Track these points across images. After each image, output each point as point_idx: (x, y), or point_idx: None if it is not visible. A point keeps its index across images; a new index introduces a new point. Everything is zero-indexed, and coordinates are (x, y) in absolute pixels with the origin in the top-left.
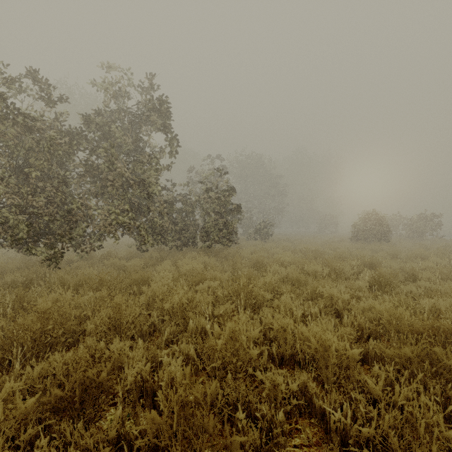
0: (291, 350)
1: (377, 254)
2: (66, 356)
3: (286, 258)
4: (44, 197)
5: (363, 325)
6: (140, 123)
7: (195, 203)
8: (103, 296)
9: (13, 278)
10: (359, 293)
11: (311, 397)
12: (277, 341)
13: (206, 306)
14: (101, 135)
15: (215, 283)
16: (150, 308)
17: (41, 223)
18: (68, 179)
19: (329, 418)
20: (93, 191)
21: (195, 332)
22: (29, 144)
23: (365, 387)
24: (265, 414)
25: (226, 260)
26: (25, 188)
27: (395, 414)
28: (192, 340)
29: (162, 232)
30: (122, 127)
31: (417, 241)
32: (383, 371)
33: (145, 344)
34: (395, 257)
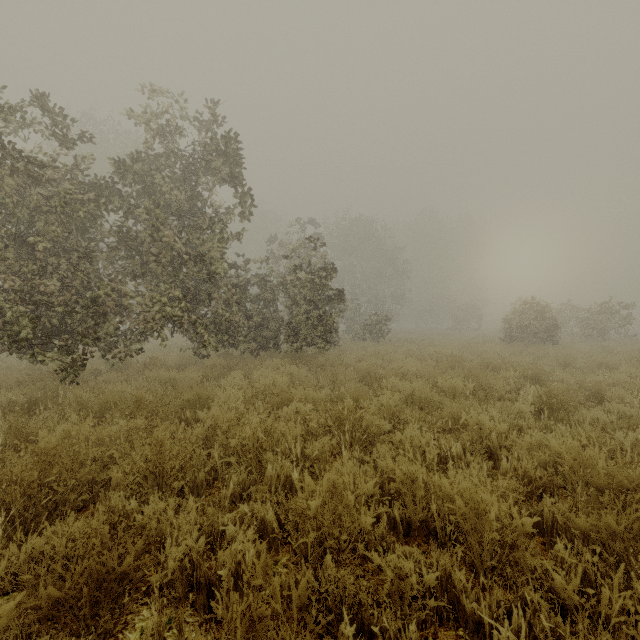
0: (422, 513)
1: (542, 362)
2: (72, 528)
3: (410, 367)
4: (57, 279)
5: (531, 473)
6: (197, 172)
7: (278, 287)
8: (139, 426)
9: (9, 398)
10: (521, 421)
11: (458, 594)
12: (400, 498)
13: (293, 443)
14: (141, 189)
15: (307, 406)
16: (210, 443)
17: (53, 317)
18: (93, 252)
19: (489, 632)
20: (130, 270)
21: (275, 484)
22: (35, 202)
23: (543, 578)
24: (386, 627)
25: (322, 370)
26: (29, 266)
27: (605, 638)
28: (271, 497)
29: (229, 329)
30: (172, 178)
31: (598, 343)
32: (572, 552)
33: (199, 504)
34: (568, 366)
